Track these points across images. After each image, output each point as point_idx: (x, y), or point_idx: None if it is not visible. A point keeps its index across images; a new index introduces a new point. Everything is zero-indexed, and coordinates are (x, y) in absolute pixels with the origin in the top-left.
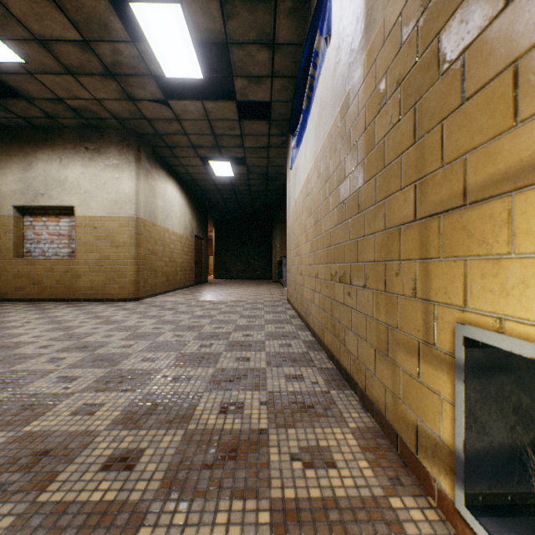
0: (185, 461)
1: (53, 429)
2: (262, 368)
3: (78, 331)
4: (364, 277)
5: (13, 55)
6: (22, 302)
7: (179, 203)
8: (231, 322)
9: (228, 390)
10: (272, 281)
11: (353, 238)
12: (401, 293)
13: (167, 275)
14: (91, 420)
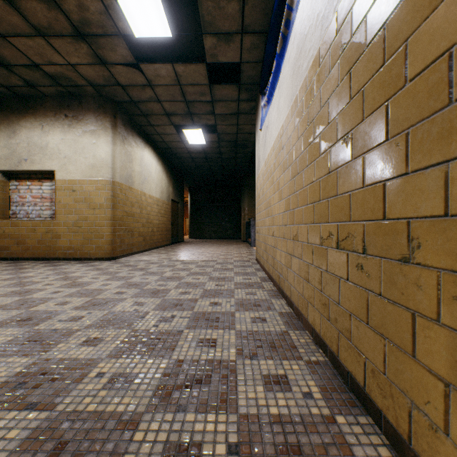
0: None
1: None
2: (232, 360)
3: (35, 296)
4: (407, 245)
5: None
6: (6, 260)
7: (156, 169)
8: (199, 285)
9: (181, 410)
10: (240, 240)
11: (370, 183)
12: None
13: (144, 235)
14: None
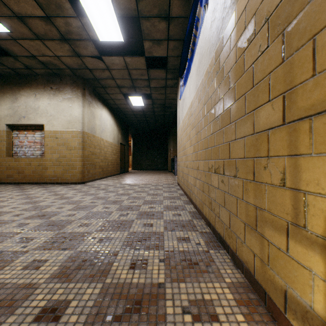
0: (100, 313)
1: (7, 281)
2: (161, 232)
3: (41, 204)
4: (235, 170)
5: (2, 27)
6: (11, 184)
7: (110, 123)
8: (141, 198)
9: (137, 249)
10: (168, 171)
11: (225, 142)
12: (269, 183)
13: (102, 167)
14: (36, 273)
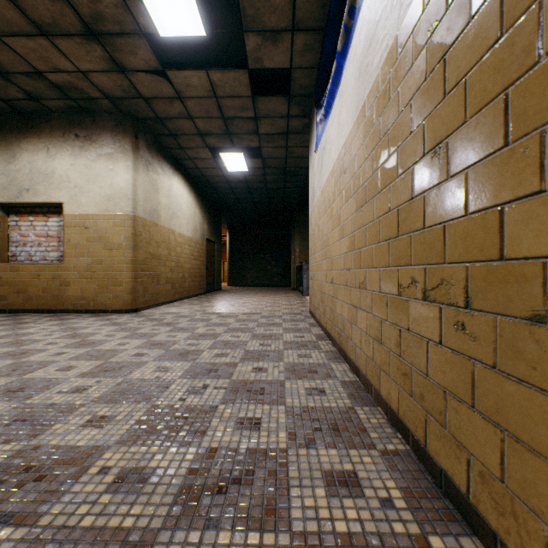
0: None
1: None
2: (281, 449)
3: (33, 358)
4: (542, 296)
5: None
6: (4, 313)
7: (187, 202)
8: (240, 345)
9: (211, 525)
10: (290, 288)
11: (478, 208)
12: None
13: (173, 282)
14: None
